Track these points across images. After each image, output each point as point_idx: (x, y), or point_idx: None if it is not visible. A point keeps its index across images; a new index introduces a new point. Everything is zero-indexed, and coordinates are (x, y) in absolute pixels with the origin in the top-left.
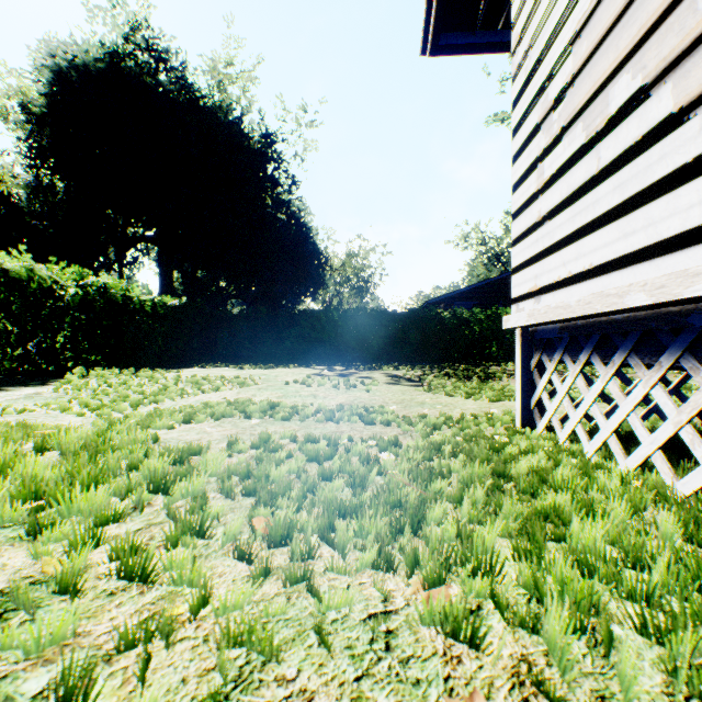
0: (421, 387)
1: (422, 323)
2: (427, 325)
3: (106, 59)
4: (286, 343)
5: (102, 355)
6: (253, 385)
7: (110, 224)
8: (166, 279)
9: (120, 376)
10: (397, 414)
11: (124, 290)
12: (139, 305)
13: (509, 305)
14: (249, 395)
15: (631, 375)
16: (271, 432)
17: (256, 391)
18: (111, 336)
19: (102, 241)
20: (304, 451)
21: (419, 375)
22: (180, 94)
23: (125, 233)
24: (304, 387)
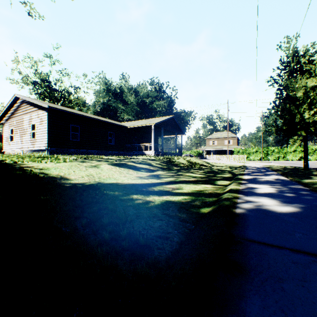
0: None
1: None
2: None
3: None
4: None
5: None
6: None
7: None
8: None
9: None
10: None
11: None
12: None
13: None
14: None
15: None
16: None
17: None
18: None
19: None
20: None
21: None
22: None
23: None
24: None
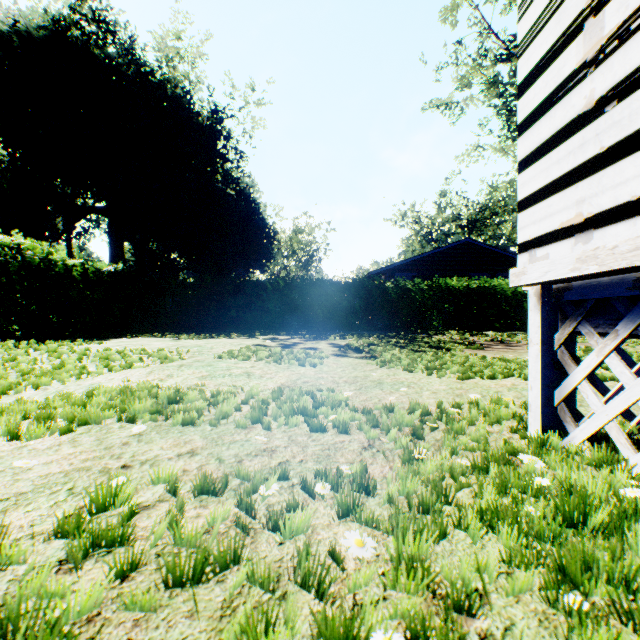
0: (373, 360)
1: (367, 292)
2: (371, 294)
3: (51, 26)
4: (232, 312)
5: (17, 325)
6: (179, 360)
7: (57, 194)
8: (116, 249)
9: (11, 350)
10: (354, 405)
11: (46, 252)
12: (64, 269)
13: (445, 277)
14: (163, 375)
15: (582, 344)
16: (121, 482)
17: (174, 369)
18: (30, 303)
19: (50, 211)
20: (175, 538)
21: (368, 345)
22: (129, 67)
23: (73, 203)
24: (239, 362)
